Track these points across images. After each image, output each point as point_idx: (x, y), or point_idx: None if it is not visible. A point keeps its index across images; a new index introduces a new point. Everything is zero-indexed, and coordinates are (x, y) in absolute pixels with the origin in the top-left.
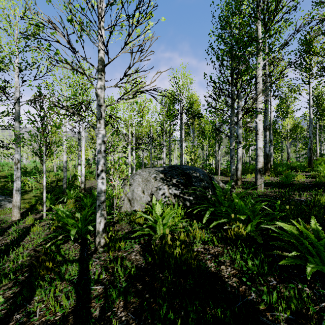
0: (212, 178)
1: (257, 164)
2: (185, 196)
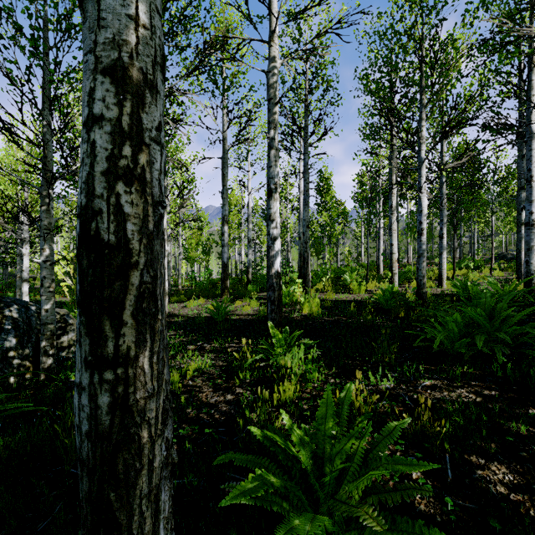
0: (1, 333)
1: None
2: None
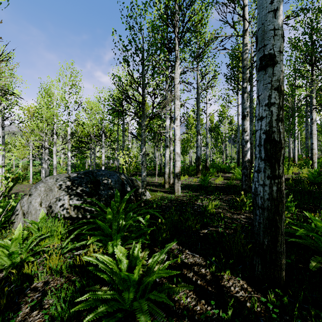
0: (125, 185)
1: (175, 169)
2: (87, 207)
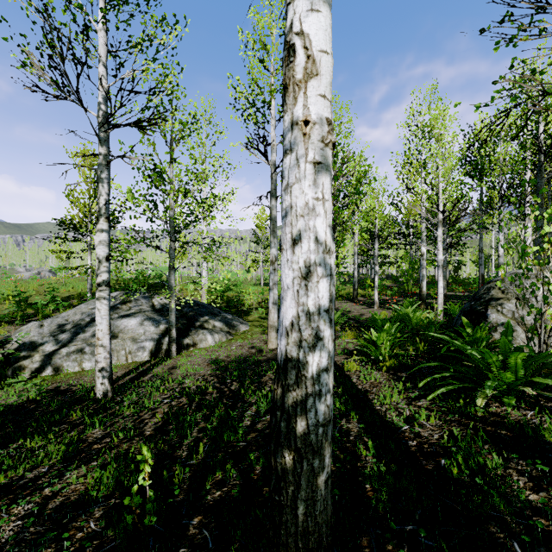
0: None
1: None
2: None
